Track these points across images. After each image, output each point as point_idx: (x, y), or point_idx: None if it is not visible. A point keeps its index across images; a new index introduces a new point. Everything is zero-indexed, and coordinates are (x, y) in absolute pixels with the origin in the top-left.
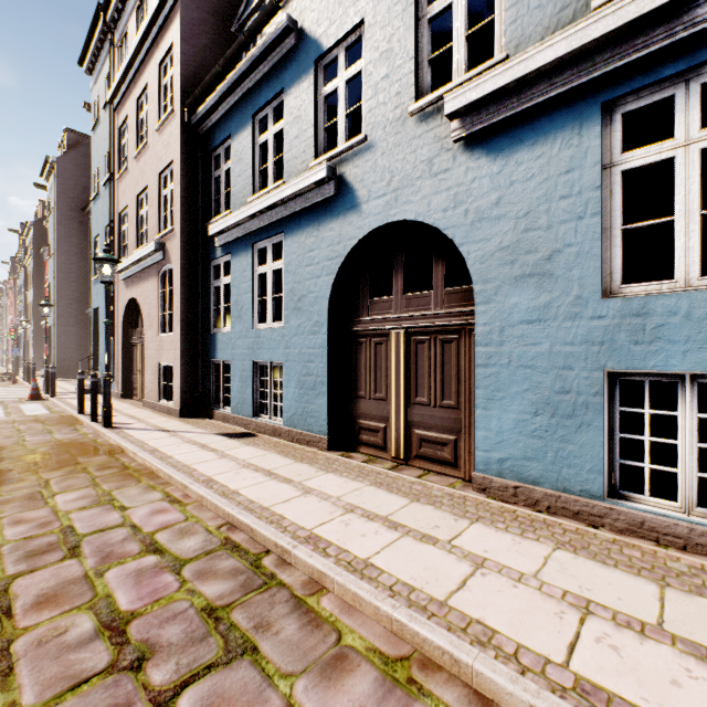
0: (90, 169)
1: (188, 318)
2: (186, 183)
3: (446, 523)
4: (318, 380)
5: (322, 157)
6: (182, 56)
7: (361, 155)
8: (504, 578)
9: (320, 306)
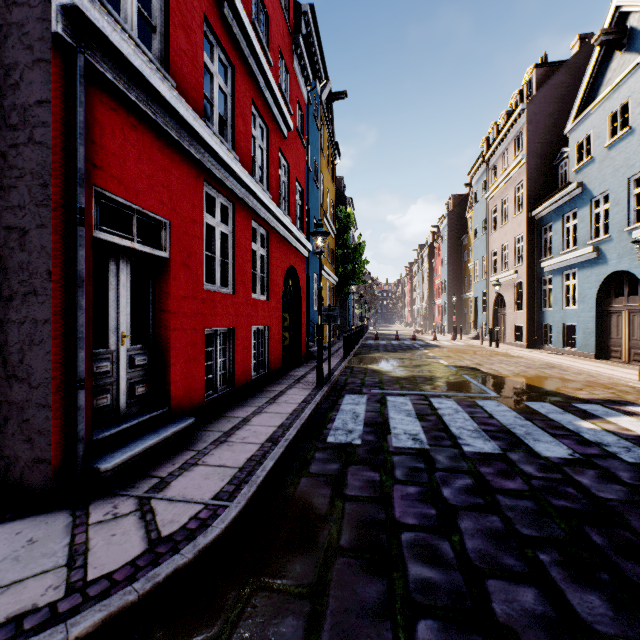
0: (462, 213)
1: (529, 304)
2: (528, 244)
3: (617, 368)
4: (591, 331)
5: (591, 241)
6: (527, 187)
7: (608, 242)
8: (617, 371)
9: (592, 301)
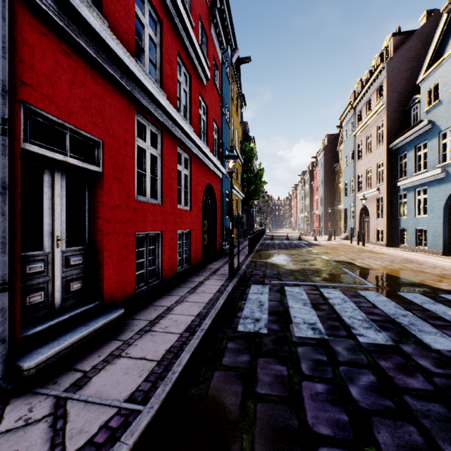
0: (334, 148)
1: (388, 213)
2: (387, 168)
3: None
4: (439, 234)
5: (440, 165)
6: (386, 126)
7: None
8: None
9: (440, 210)
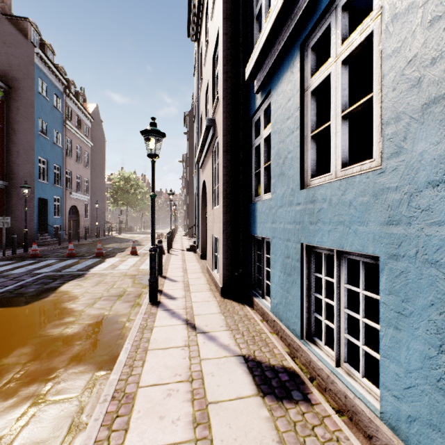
0: None
1: (229, 188)
2: (227, 42)
3: None
4: None
5: None
6: None
7: None
8: None
9: None
